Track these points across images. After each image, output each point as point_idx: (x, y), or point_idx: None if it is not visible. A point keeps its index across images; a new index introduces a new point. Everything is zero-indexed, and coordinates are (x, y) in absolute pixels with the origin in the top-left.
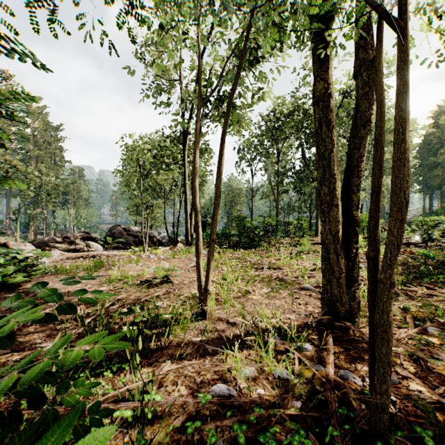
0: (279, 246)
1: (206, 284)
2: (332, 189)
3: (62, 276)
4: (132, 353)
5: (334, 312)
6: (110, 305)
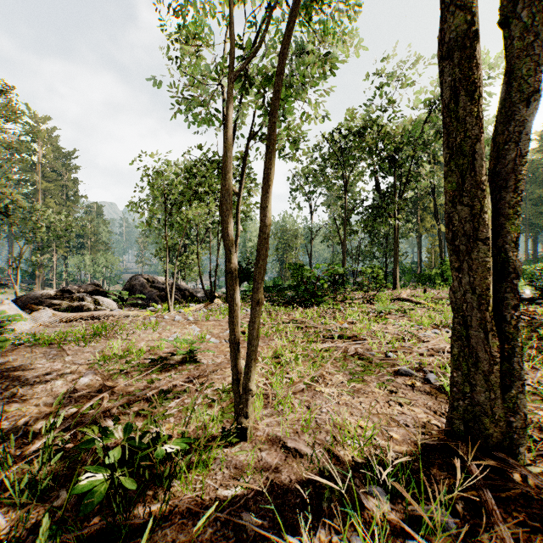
0: (348, 303)
1: (246, 379)
2: (476, 210)
3: (40, 349)
4: (91, 538)
5: (476, 434)
6: (88, 408)
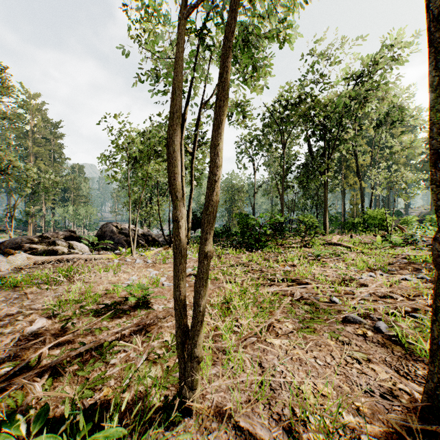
0: (287, 247)
1: (191, 344)
2: None
3: (4, 293)
4: None
5: None
6: (23, 367)
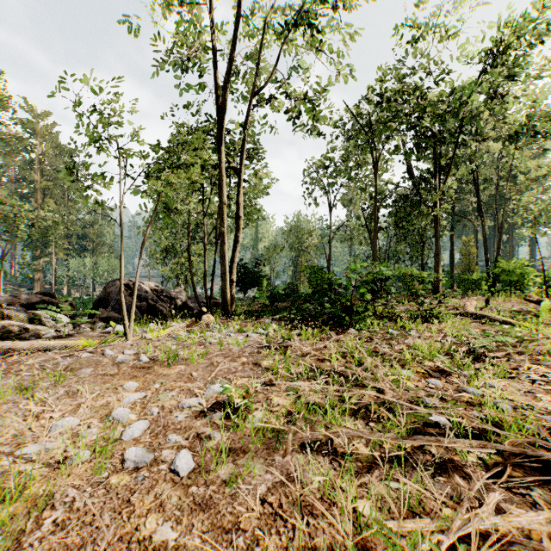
0: (395, 320)
1: None
2: None
3: None
4: None
5: None
6: None
